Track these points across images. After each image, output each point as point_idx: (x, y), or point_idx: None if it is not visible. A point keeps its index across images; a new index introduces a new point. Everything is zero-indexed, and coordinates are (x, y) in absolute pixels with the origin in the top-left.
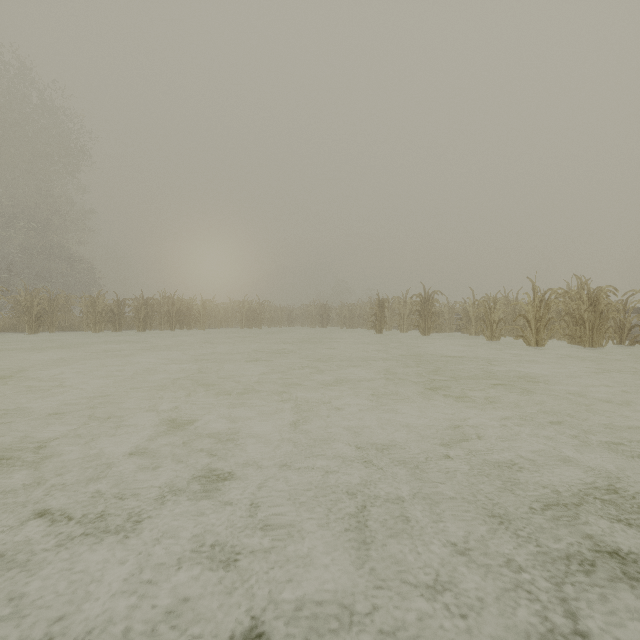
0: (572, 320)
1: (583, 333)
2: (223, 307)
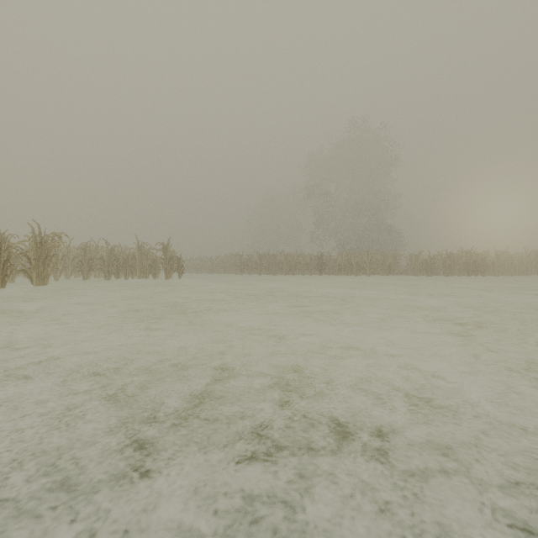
0: None
1: None
2: (517, 257)
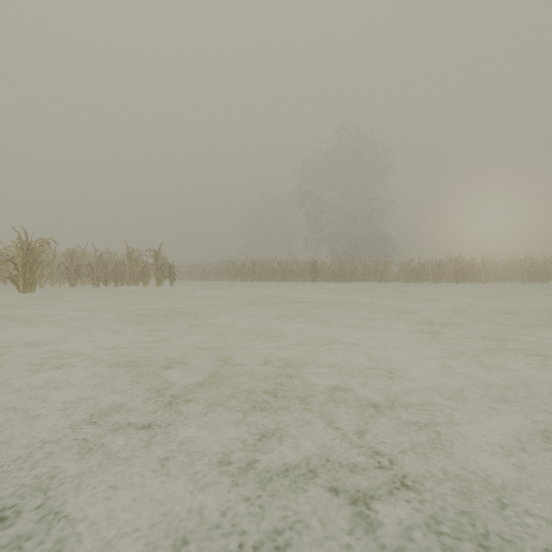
0: None
1: None
2: (502, 264)
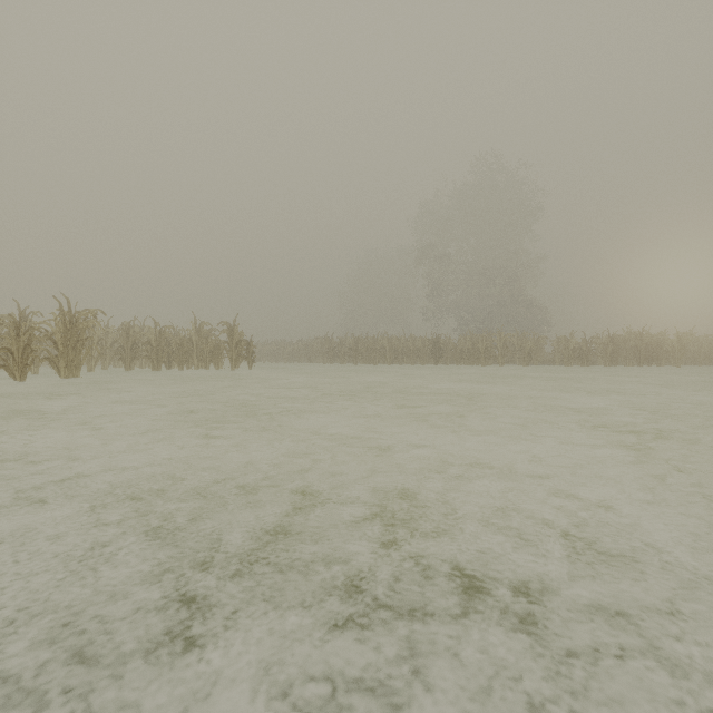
0: None
1: None
2: (706, 340)
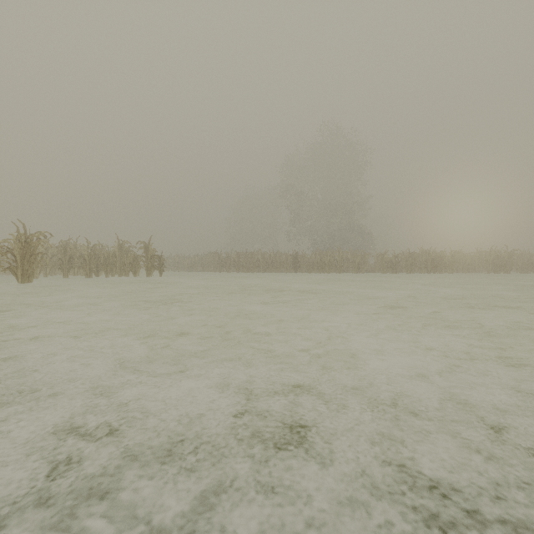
0: None
1: None
2: (469, 256)
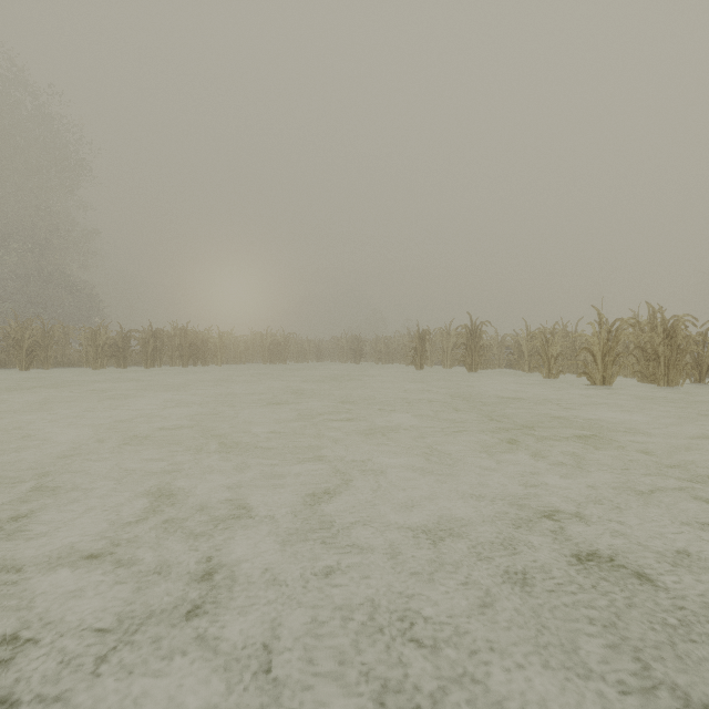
0: (644, 355)
1: (657, 370)
2: (243, 340)
